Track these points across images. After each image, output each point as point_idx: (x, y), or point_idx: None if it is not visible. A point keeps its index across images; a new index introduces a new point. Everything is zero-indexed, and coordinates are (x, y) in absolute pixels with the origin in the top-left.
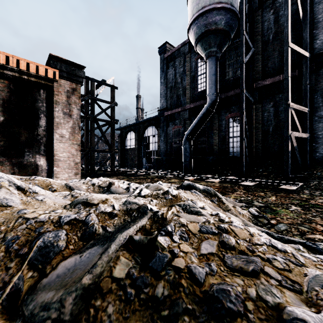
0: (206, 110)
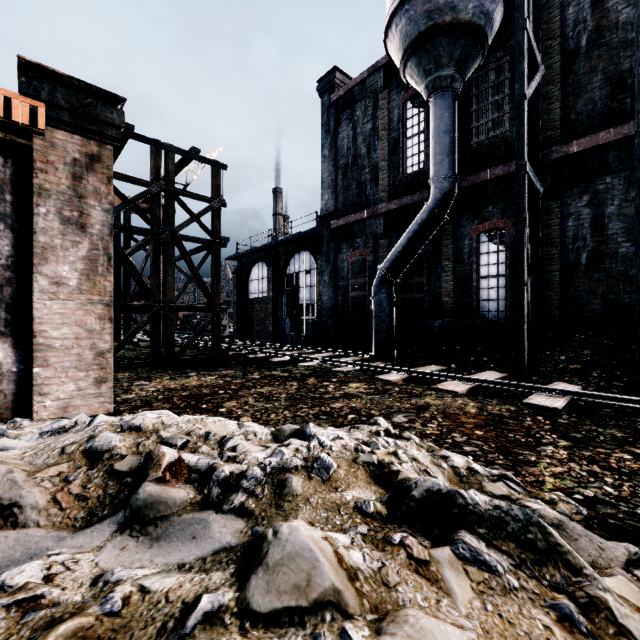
0: (429, 214)
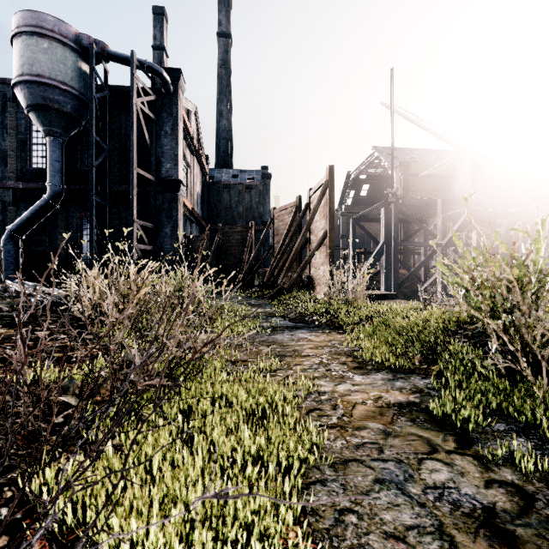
0: (46, 203)
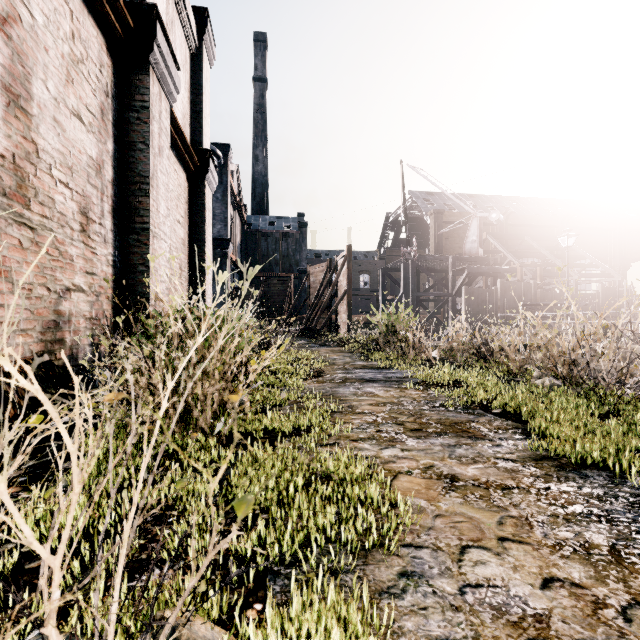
0: None
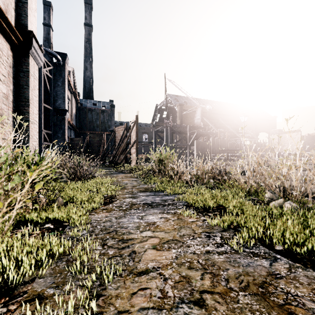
0: None
